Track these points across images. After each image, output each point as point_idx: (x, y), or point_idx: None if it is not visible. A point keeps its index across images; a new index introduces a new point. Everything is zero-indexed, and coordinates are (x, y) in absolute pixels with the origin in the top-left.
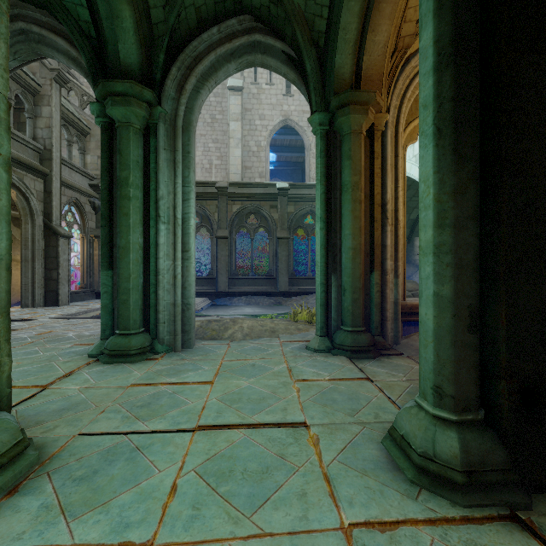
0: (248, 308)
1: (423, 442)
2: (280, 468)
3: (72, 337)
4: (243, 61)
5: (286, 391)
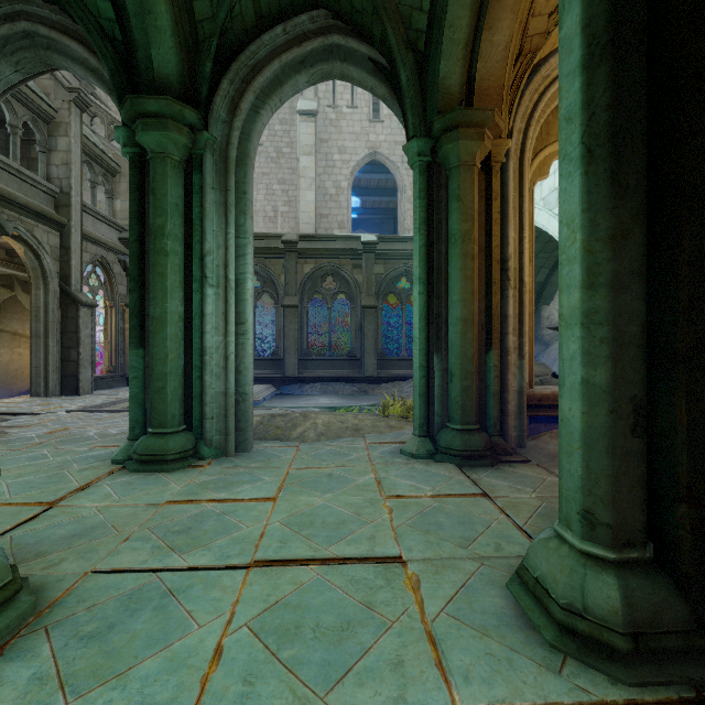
0: (324, 398)
1: (568, 590)
2: (366, 624)
3: (92, 436)
4: (317, 72)
5: (374, 511)
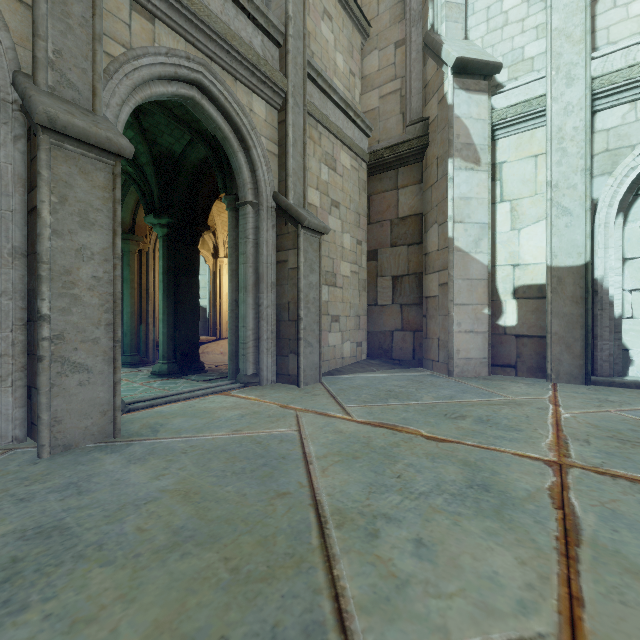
0: None
1: (160, 369)
2: None
3: None
4: None
5: None
